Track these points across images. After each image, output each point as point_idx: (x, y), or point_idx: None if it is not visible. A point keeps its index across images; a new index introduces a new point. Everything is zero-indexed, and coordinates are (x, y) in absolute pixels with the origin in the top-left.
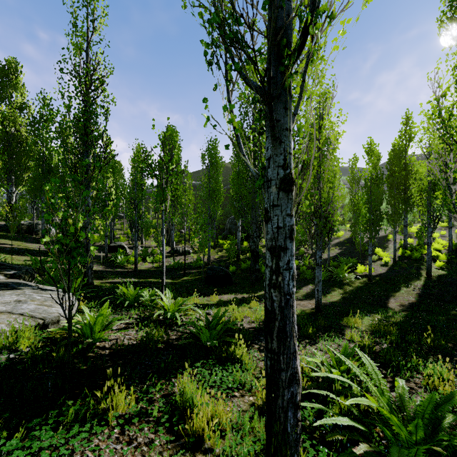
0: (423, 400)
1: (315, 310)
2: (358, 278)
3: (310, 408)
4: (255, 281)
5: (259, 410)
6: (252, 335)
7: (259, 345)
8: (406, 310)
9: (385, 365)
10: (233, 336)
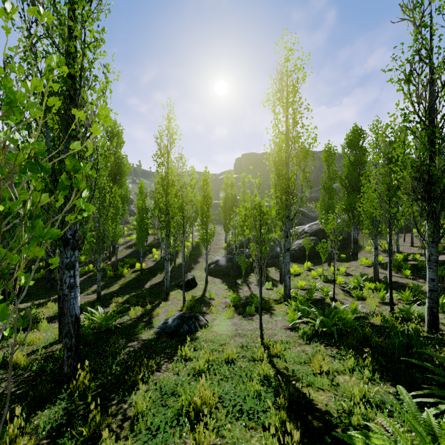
0: (111, 312)
1: (97, 298)
2: (135, 272)
3: None
4: (51, 288)
5: (56, 335)
6: (50, 319)
7: (55, 321)
8: (152, 287)
9: (120, 312)
10: (38, 322)
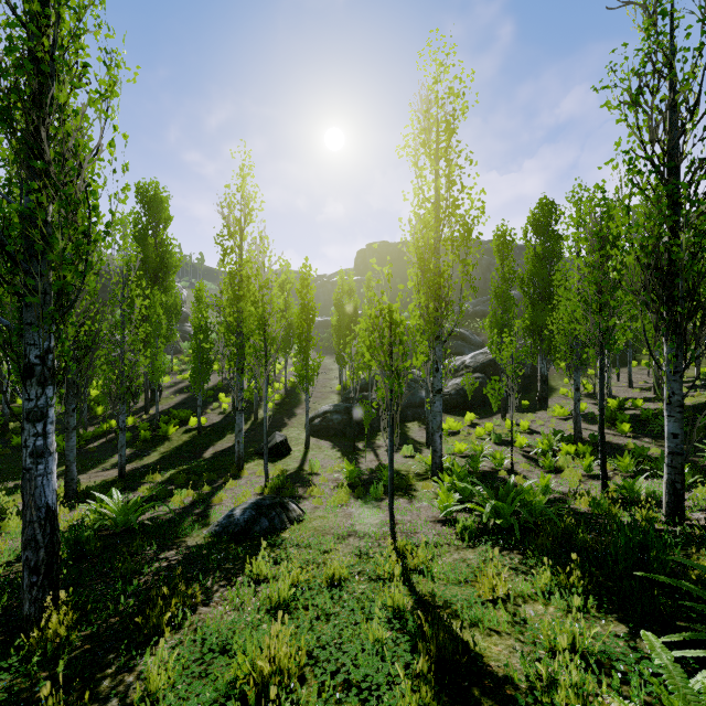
0: (135, 499)
1: (119, 477)
2: (189, 432)
3: (75, 531)
4: None
5: None
6: None
7: None
8: (216, 456)
9: (156, 499)
10: (5, 519)
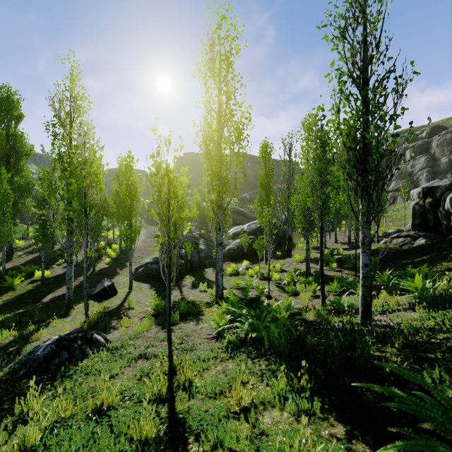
0: None
1: None
2: (34, 283)
3: None
4: None
5: None
6: None
7: None
8: (53, 300)
9: None
10: None
